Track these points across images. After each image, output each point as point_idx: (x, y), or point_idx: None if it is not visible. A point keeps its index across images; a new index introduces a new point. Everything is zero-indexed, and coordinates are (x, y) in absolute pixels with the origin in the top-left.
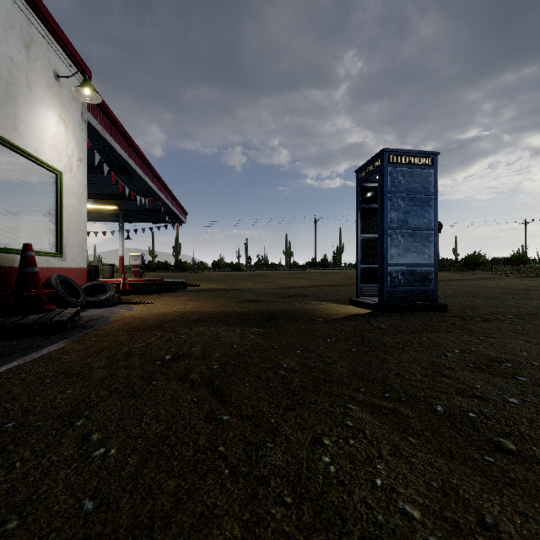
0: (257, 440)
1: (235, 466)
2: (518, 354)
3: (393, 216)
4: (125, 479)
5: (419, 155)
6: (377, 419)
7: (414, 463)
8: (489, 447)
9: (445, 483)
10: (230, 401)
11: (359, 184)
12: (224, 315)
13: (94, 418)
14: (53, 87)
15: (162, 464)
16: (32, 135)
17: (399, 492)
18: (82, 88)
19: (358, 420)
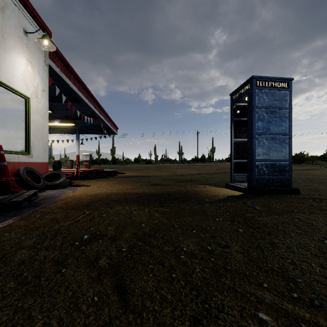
0: None
1: None
2: None
3: (259, 125)
4: None
5: (278, 80)
6: None
7: None
8: None
9: None
10: (132, 302)
11: (232, 103)
12: (137, 196)
13: None
14: (23, 39)
15: None
16: (6, 71)
17: None
18: (42, 40)
19: None
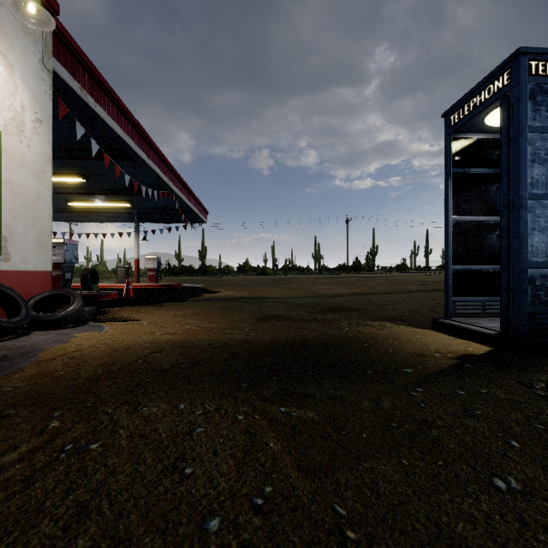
0: None
1: None
2: None
3: (537, 174)
4: None
5: None
6: None
7: None
8: None
9: None
10: None
11: (450, 135)
12: (224, 357)
13: None
14: None
15: None
16: None
17: None
18: (22, 1)
19: None
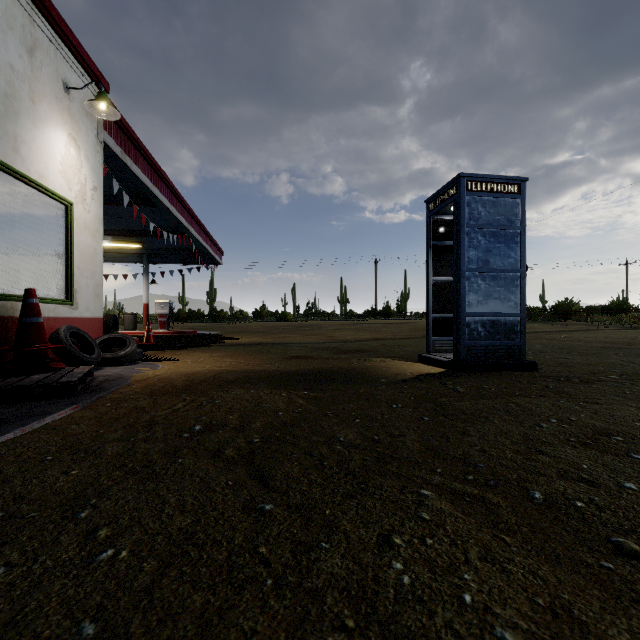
0: (309, 539)
1: (281, 574)
2: (630, 425)
3: (472, 255)
4: (138, 593)
5: (503, 181)
6: (460, 510)
7: (512, 571)
8: (606, 549)
9: (554, 599)
10: (274, 485)
11: (430, 217)
12: (266, 375)
13: (102, 508)
14: (62, 100)
15: (186, 571)
16: (36, 158)
17: (495, 613)
18: (96, 101)
19: (436, 512)
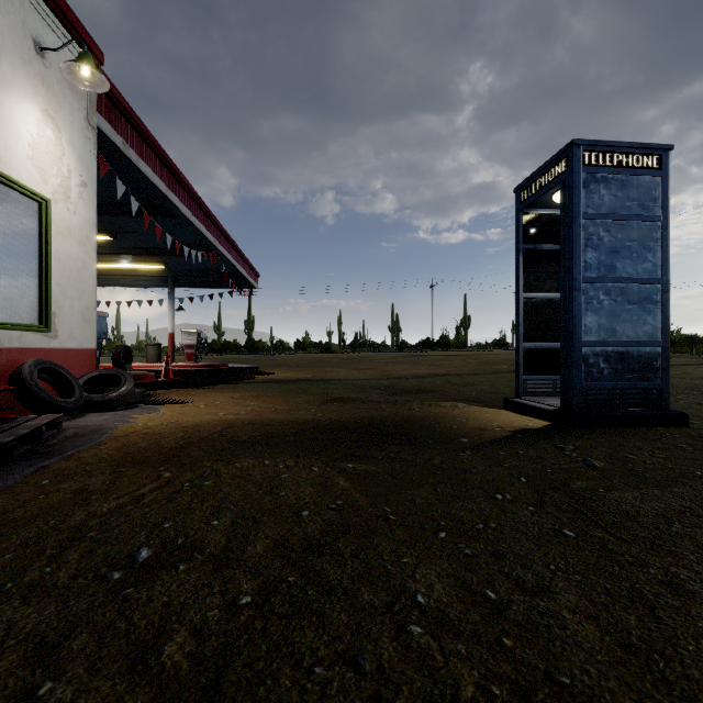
0: None
1: None
2: None
3: (590, 258)
4: None
5: (636, 151)
6: None
7: None
8: None
9: None
10: None
11: (521, 211)
12: (295, 431)
13: None
14: (32, 64)
15: None
16: None
17: None
18: (77, 65)
19: None
